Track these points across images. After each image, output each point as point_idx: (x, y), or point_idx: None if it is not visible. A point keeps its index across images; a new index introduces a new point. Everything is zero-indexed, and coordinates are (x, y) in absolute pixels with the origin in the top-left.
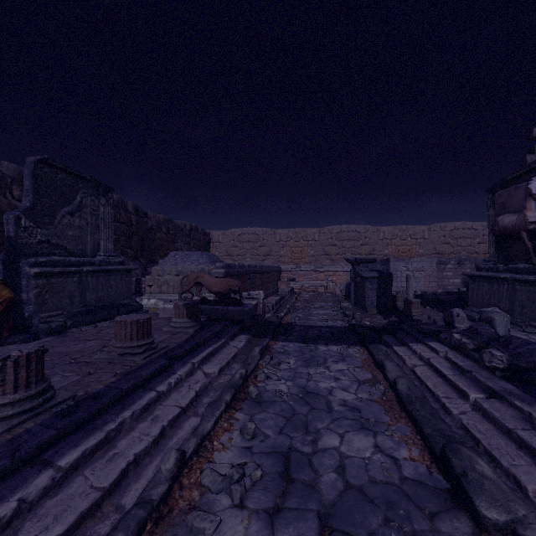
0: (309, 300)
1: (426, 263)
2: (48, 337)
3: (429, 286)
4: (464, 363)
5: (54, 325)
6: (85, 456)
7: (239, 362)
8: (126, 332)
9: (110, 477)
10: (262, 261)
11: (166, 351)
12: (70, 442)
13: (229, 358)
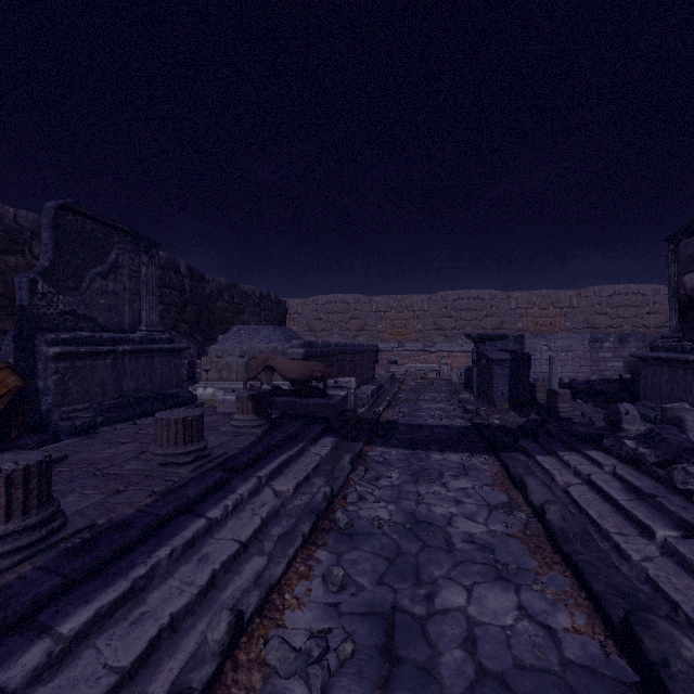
0: (416, 389)
1: (575, 340)
2: (72, 439)
3: (579, 371)
4: (643, 484)
5: (80, 422)
6: (100, 617)
7: (323, 475)
8: (169, 435)
9: (132, 651)
10: (354, 338)
11: (223, 460)
12: (80, 596)
13: (308, 469)
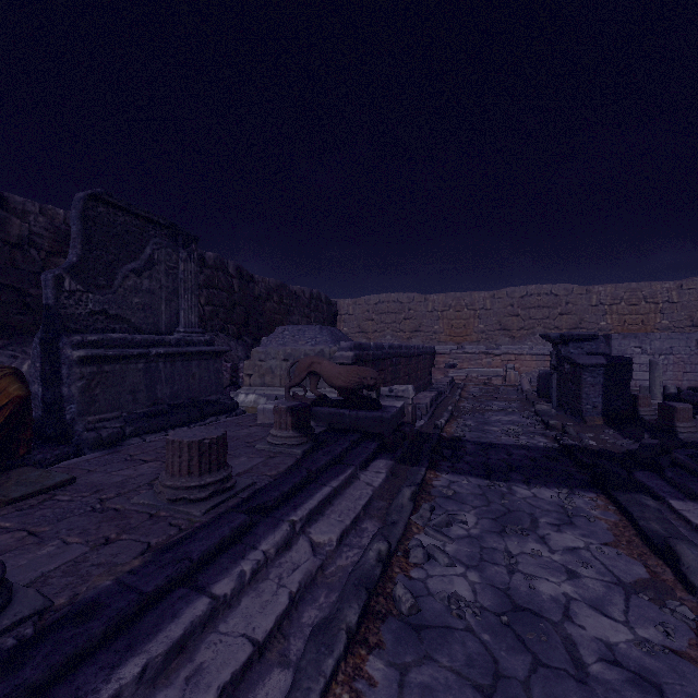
0: (480, 397)
1: (678, 341)
2: (94, 453)
3: (683, 378)
4: None
5: (106, 433)
6: None
7: (376, 516)
8: (182, 461)
9: None
10: (408, 340)
11: (248, 494)
12: None
13: (357, 508)
